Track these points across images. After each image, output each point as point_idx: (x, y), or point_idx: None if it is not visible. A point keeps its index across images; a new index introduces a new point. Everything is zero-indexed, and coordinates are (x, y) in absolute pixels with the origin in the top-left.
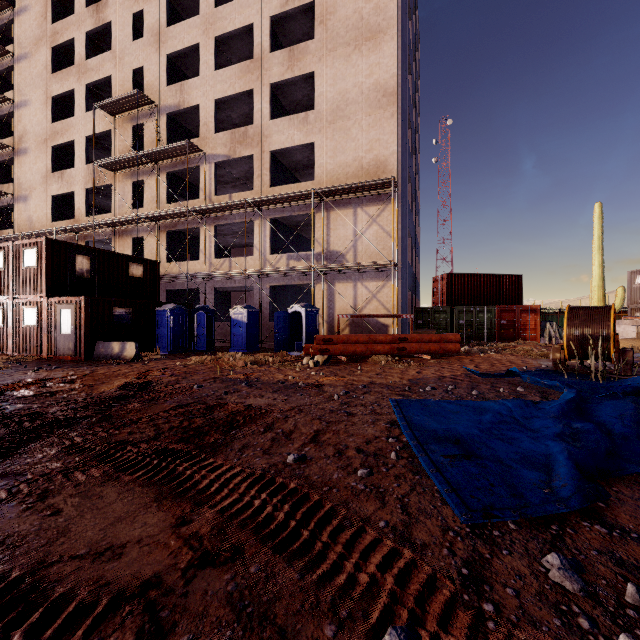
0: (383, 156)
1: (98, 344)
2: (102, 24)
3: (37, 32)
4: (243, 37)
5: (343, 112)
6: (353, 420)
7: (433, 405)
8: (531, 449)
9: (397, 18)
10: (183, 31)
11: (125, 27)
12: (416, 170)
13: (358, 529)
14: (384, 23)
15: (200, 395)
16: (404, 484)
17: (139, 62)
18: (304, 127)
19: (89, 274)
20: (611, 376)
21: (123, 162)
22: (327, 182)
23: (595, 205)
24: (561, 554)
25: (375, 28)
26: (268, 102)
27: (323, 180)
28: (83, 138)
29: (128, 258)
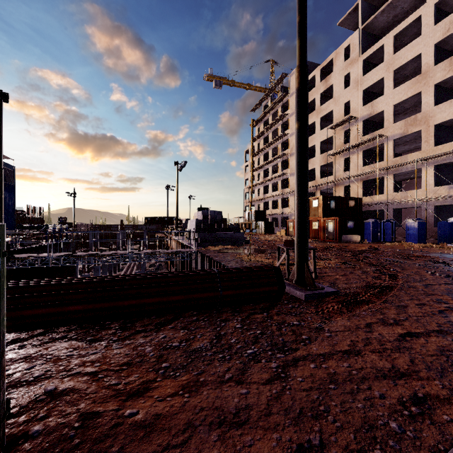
0: None
1: (343, 236)
2: (328, 87)
3: None
4: (413, 60)
5: None
6: None
7: None
8: None
9: None
10: (373, 74)
11: (340, 84)
12: None
13: None
14: None
15: (401, 252)
16: None
17: (347, 99)
18: None
19: (334, 207)
20: None
21: (340, 151)
22: None
23: None
24: None
25: None
26: (432, 96)
27: None
28: (319, 143)
29: (348, 198)
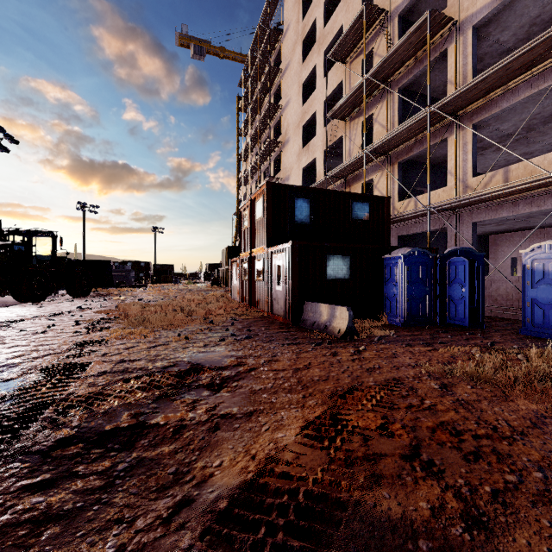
0: None
1: (306, 305)
2: None
3: (294, 39)
4: None
5: None
6: None
7: None
8: None
9: None
10: None
11: None
12: None
13: None
14: None
15: None
16: None
17: None
18: None
19: (309, 220)
20: None
21: (351, 101)
22: None
23: None
24: None
25: None
26: None
27: None
28: (321, 104)
29: (351, 197)
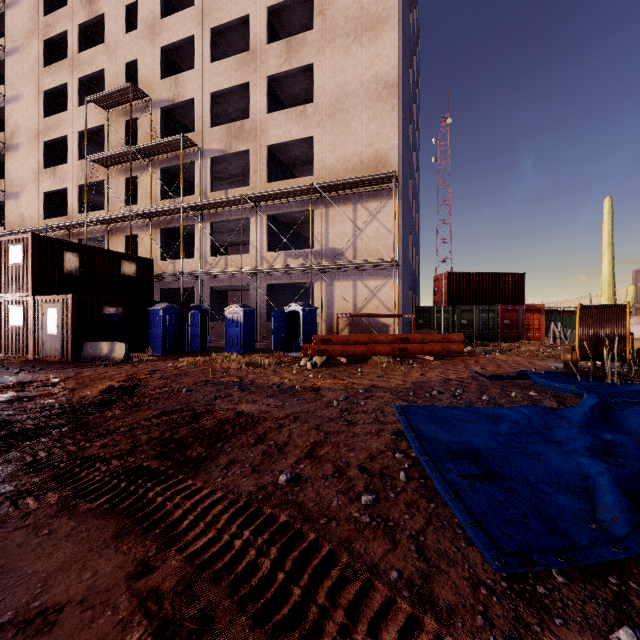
0: (384, 150)
1: (86, 345)
2: (95, 16)
3: (29, 25)
4: (239, 29)
5: (342, 105)
6: (354, 430)
7: (442, 412)
8: (562, 468)
9: (398, 7)
10: (178, 23)
11: (118, 19)
12: (416, 167)
13: (364, 584)
14: (385, 13)
15: (188, 400)
16: (417, 515)
17: (133, 55)
18: (302, 121)
19: (78, 272)
20: (628, 379)
21: (116, 157)
22: (326, 177)
23: (605, 200)
24: (632, 625)
25: (375, 18)
26: (265, 95)
27: (322, 175)
28: (76, 133)
29: (120, 255)
